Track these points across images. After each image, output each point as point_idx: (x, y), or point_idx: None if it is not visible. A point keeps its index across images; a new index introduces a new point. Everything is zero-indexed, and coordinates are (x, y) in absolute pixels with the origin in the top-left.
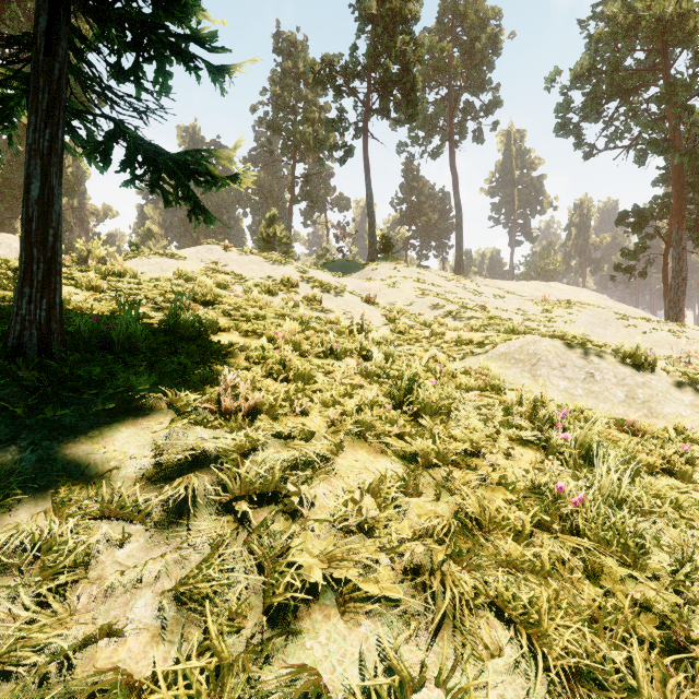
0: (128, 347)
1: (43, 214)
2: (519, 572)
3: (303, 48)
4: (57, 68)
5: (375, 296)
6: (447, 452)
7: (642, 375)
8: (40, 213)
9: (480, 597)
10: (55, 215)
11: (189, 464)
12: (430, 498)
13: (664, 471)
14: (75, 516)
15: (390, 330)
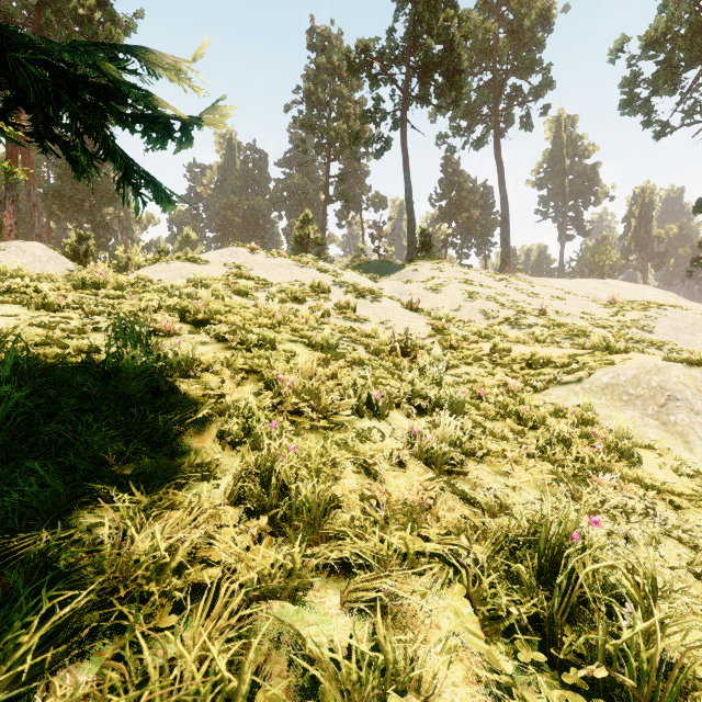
0: None
1: None
2: None
3: (337, 42)
4: None
5: (418, 301)
6: None
7: None
8: None
9: None
10: None
11: None
12: None
13: None
14: None
15: (438, 344)
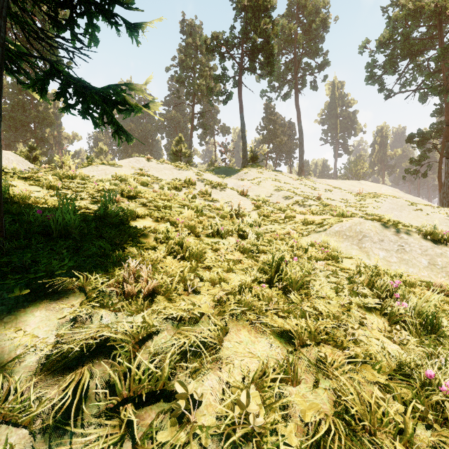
0: (64, 233)
1: None
2: None
3: (199, 30)
4: None
5: (247, 191)
6: (316, 328)
7: (440, 247)
8: None
9: None
10: None
11: (89, 351)
12: (309, 385)
13: None
14: None
15: (257, 214)
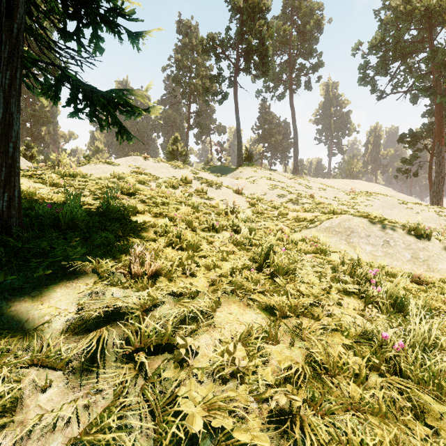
0: (72, 226)
1: (5, 132)
2: (361, 413)
3: (195, 30)
4: (15, 27)
5: (242, 189)
6: (296, 305)
7: (422, 242)
8: (3, 131)
9: (333, 443)
10: (14, 133)
11: (104, 318)
12: (286, 344)
13: (445, 312)
14: (9, 365)
15: (252, 211)
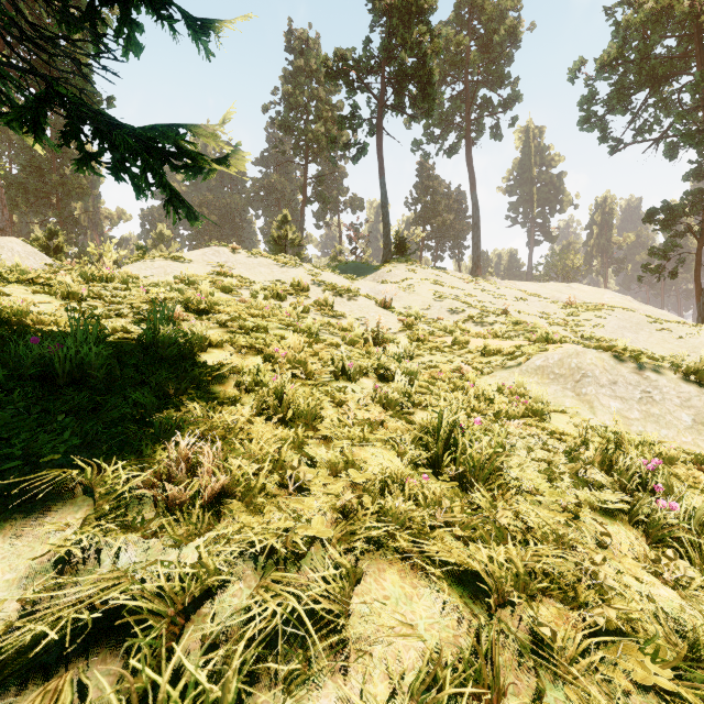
0: (78, 377)
1: None
2: None
3: (315, 46)
4: None
5: (390, 300)
6: (524, 563)
7: None
8: None
9: None
10: None
11: (87, 626)
12: (523, 699)
13: None
14: None
15: (408, 337)
